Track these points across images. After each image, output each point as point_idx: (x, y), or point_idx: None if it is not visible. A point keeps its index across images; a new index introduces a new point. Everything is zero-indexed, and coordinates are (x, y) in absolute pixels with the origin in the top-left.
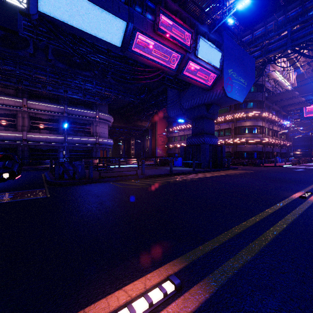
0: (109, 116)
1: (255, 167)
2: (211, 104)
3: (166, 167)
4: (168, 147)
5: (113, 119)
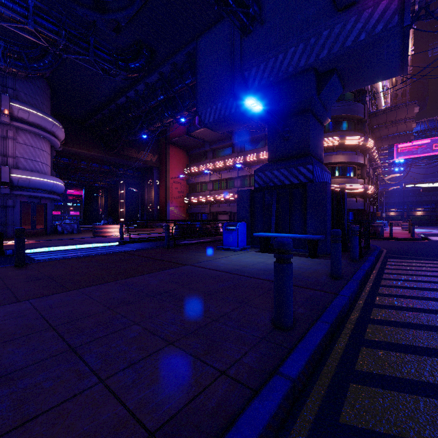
0: (49, 119)
1: (382, 240)
2: (331, 71)
3: (204, 252)
4: (190, 203)
5: (63, 130)
